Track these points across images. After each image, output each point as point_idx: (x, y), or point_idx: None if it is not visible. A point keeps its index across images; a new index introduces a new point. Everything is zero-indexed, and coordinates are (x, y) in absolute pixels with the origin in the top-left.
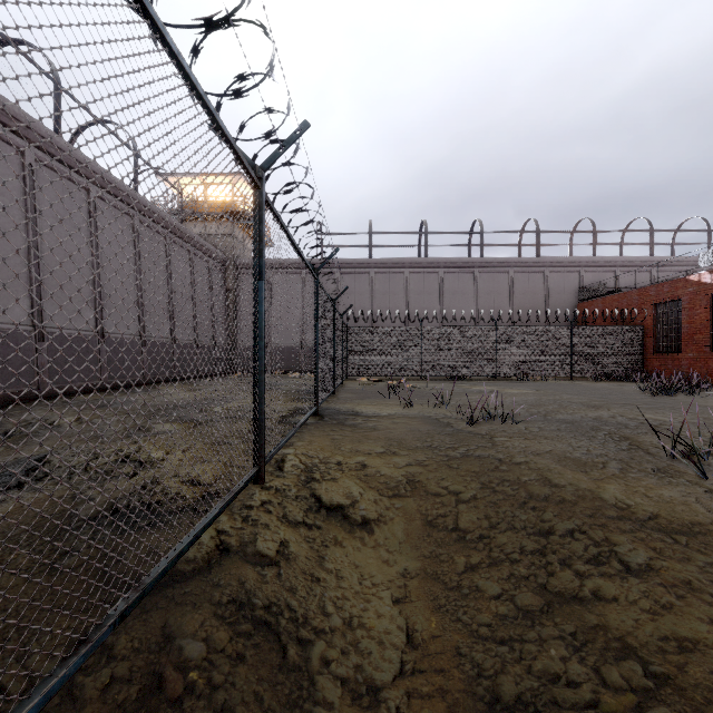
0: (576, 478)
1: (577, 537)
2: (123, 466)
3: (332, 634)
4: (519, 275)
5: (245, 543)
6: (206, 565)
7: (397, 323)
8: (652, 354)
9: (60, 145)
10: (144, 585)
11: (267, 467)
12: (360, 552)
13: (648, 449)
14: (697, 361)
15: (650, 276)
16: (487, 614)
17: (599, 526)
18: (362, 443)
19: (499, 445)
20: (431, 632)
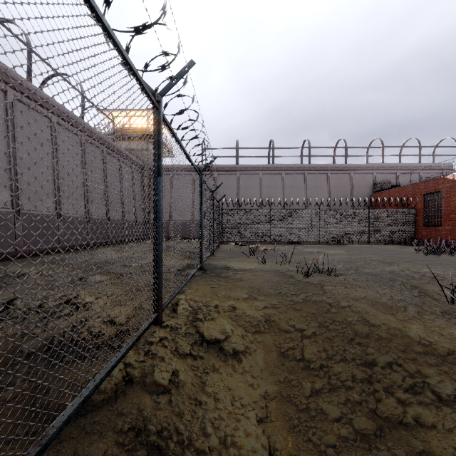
0: (387, 319)
1: (395, 369)
2: (64, 308)
3: (210, 454)
4: (334, 175)
5: (145, 374)
6: (113, 395)
7: (254, 207)
8: (421, 227)
9: (31, 88)
10: (46, 437)
11: (165, 310)
12: (232, 377)
13: (433, 296)
14: (452, 232)
15: (418, 176)
16: (331, 435)
17: (411, 360)
18: (232, 291)
19: (328, 292)
20: (289, 451)
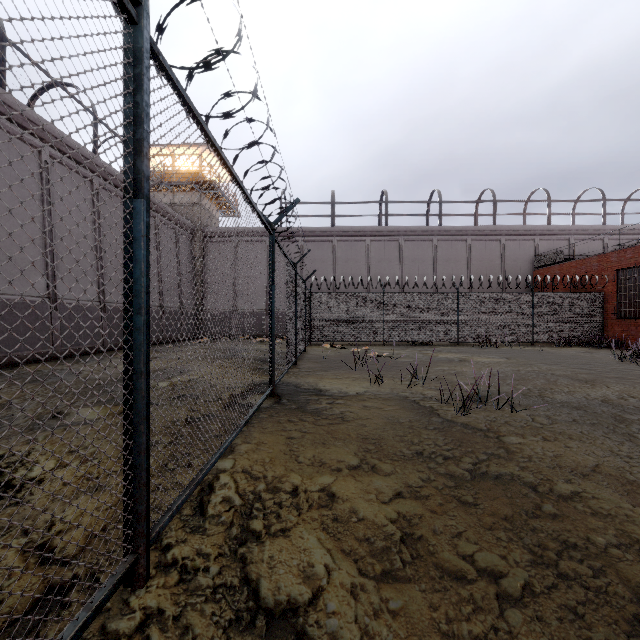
0: None
1: None
2: None
3: None
4: (476, 243)
5: None
6: None
7: (358, 289)
8: (613, 320)
9: (4, 98)
10: None
11: (183, 506)
12: None
13: None
14: None
15: (602, 244)
16: None
17: None
18: (328, 449)
19: (516, 453)
20: None
